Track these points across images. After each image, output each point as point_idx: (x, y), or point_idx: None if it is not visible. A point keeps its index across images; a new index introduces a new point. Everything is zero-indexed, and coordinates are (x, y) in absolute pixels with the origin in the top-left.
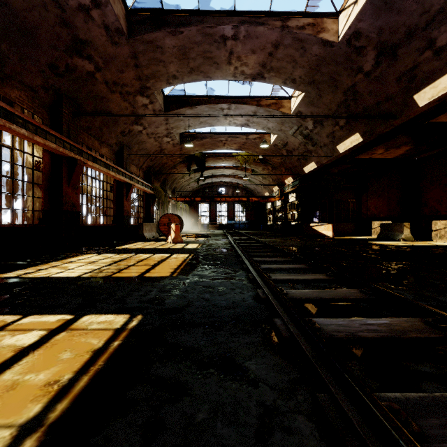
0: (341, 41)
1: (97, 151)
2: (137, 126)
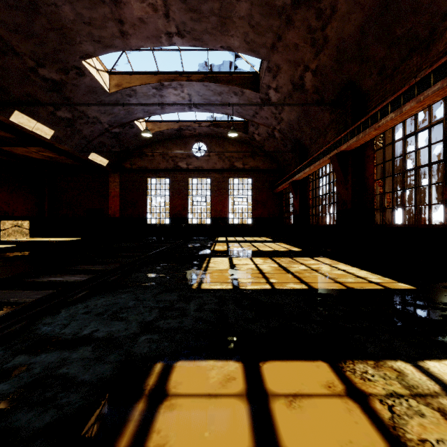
0: None
1: None
2: None
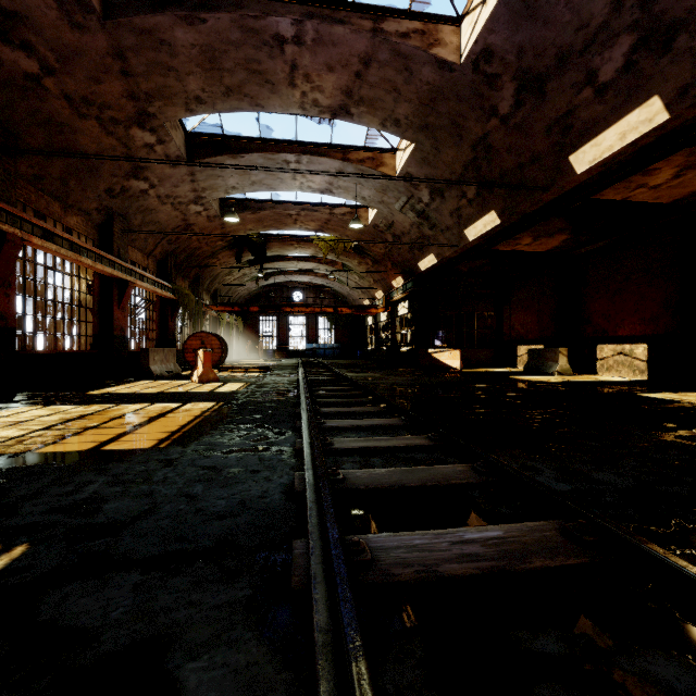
0: (465, 63)
1: (58, 220)
2: (137, 181)
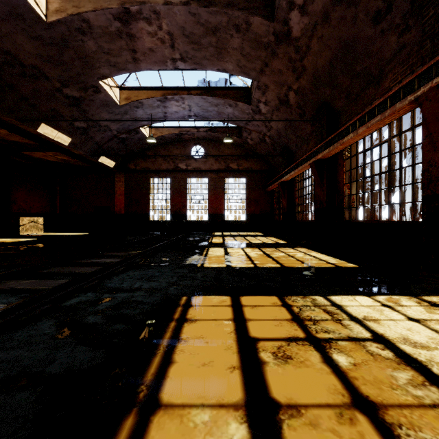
0: None
1: None
2: None
